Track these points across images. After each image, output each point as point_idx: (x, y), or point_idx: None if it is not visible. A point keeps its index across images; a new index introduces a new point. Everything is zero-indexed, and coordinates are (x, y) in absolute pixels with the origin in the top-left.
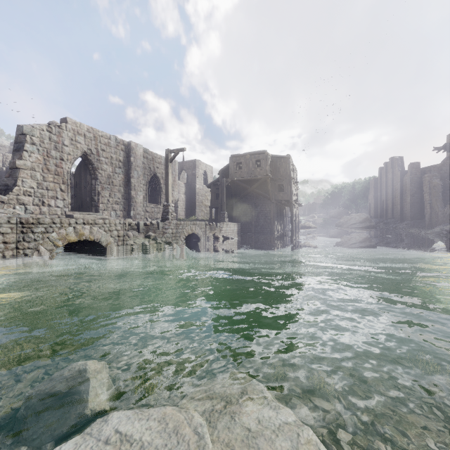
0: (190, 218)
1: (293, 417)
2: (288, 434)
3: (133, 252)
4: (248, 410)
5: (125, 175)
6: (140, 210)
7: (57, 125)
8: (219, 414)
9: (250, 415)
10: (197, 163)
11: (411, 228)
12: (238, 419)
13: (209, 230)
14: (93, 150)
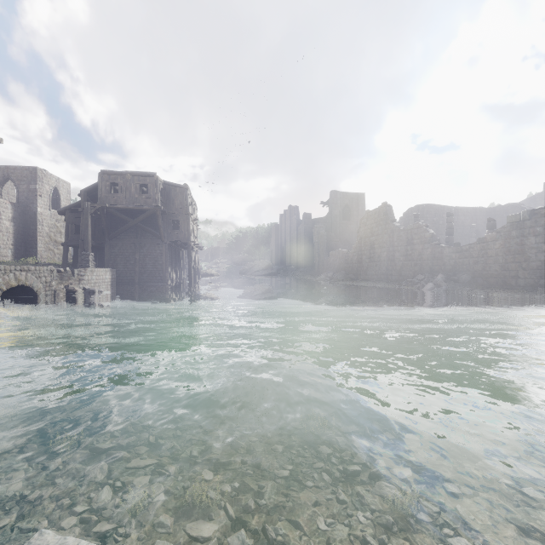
0: (23, 260)
1: None
2: None
3: None
4: None
5: None
6: None
7: None
8: None
9: None
10: (40, 173)
11: (305, 276)
12: None
13: (58, 281)
14: None
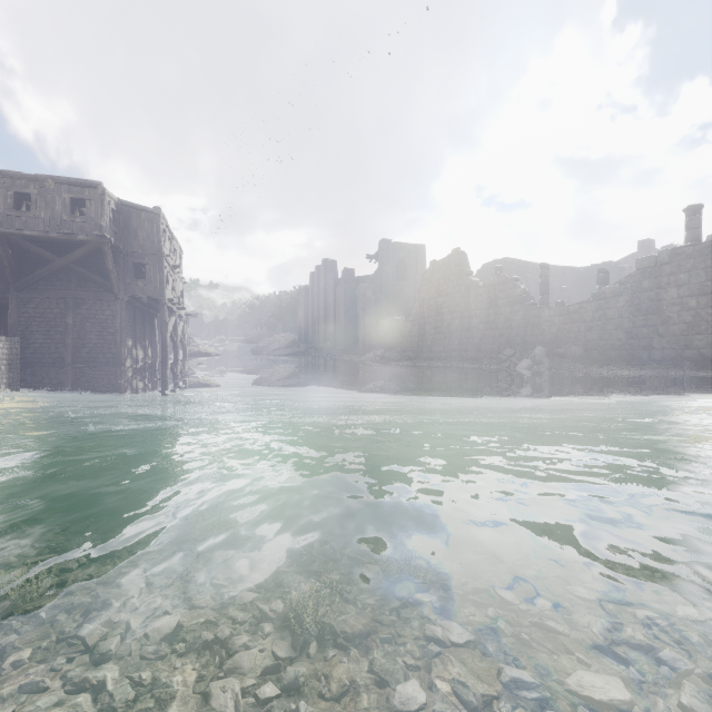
0: None
1: None
2: None
3: None
4: None
5: None
6: None
7: None
8: None
9: None
10: None
11: (345, 355)
12: None
13: None
14: None
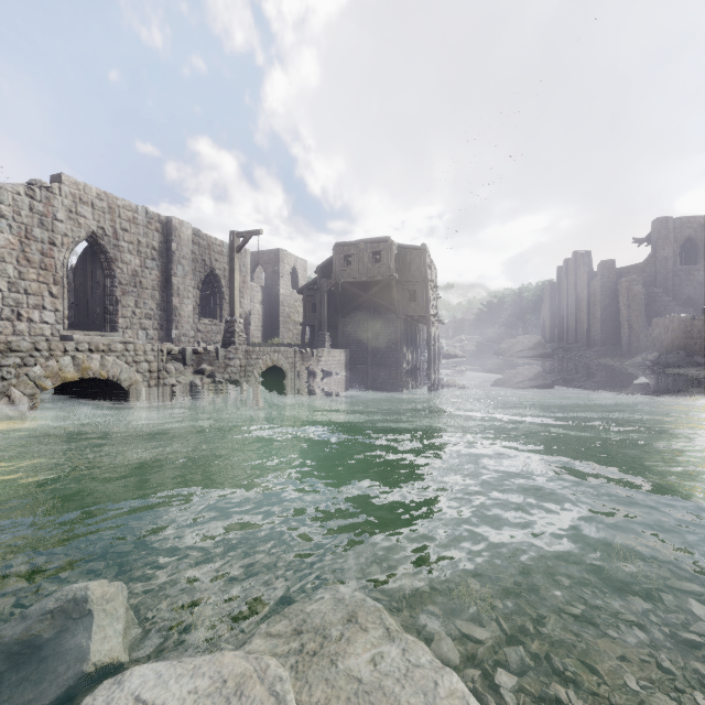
0: (270, 341)
1: (428, 655)
2: (420, 683)
3: (175, 397)
4: (358, 648)
5: (162, 271)
6: (188, 329)
7: (44, 186)
8: (312, 658)
9: (361, 657)
10: (282, 254)
11: (602, 358)
12: (342, 664)
13: (300, 362)
14: (108, 230)
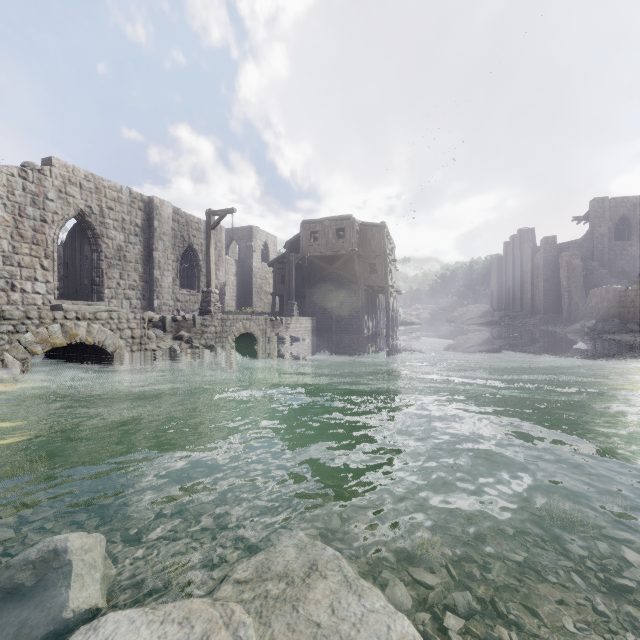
0: (243, 310)
1: (382, 601)
2: (374, 627)
3: (155, 361)
4: (318, 594)
5: (145, 246)
6: (168, 299)
7: (36, 168)
8: (275, 604)
9: (321, 603)
10: (254, 231)
11: (545, 325)
12: (303, 609)
13: (270, 328)
14: (95, 208)
